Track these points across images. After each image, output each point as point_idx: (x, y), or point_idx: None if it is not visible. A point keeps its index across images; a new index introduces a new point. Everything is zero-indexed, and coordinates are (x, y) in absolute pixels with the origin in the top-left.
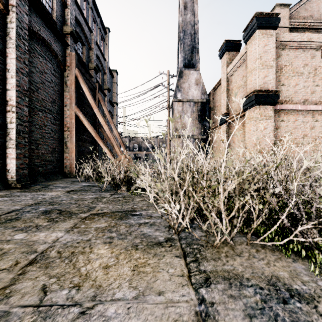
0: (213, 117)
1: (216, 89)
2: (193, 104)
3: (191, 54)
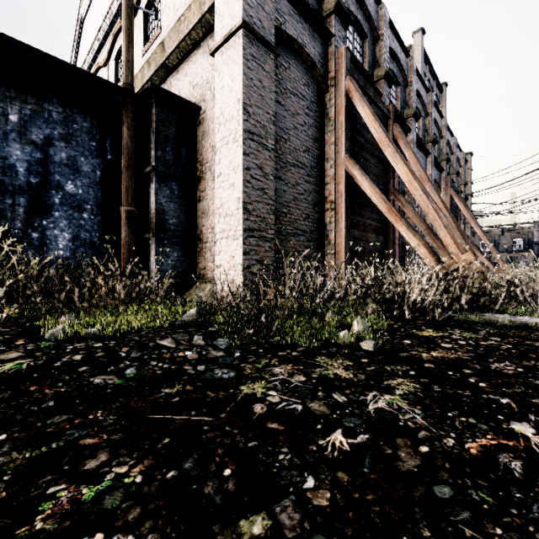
0: None
1: None
2: None
3: None
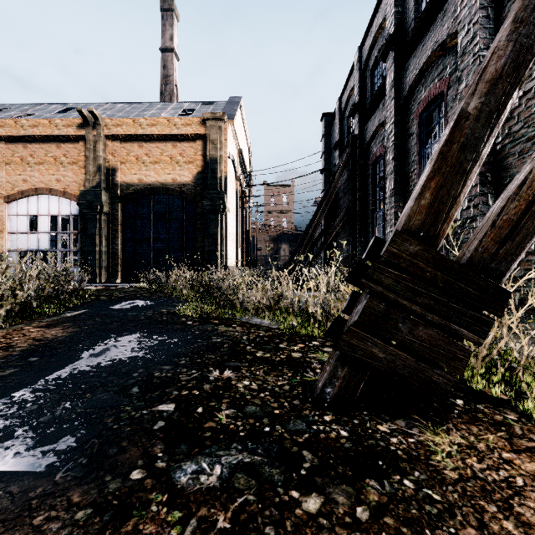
0: None
1: None
2: None
3: None
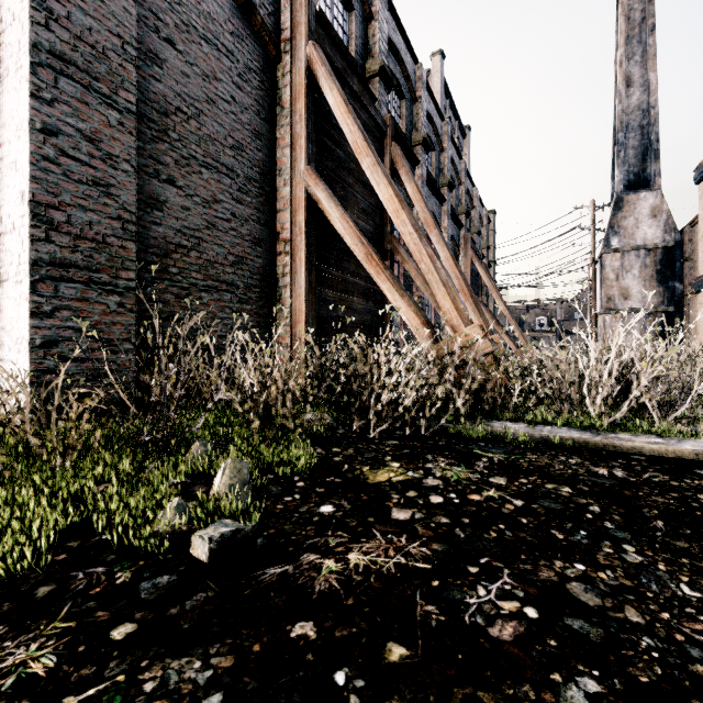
0: (690, 273)
1: (695, 225)
2: (646, 253)
3: (643, 161)
